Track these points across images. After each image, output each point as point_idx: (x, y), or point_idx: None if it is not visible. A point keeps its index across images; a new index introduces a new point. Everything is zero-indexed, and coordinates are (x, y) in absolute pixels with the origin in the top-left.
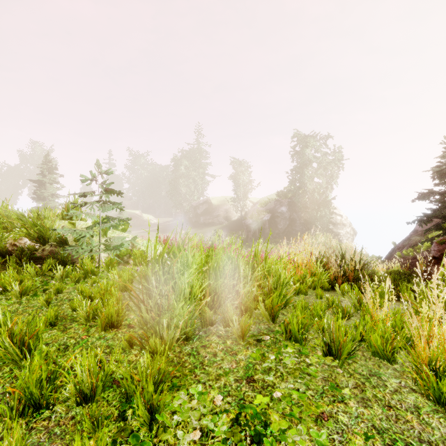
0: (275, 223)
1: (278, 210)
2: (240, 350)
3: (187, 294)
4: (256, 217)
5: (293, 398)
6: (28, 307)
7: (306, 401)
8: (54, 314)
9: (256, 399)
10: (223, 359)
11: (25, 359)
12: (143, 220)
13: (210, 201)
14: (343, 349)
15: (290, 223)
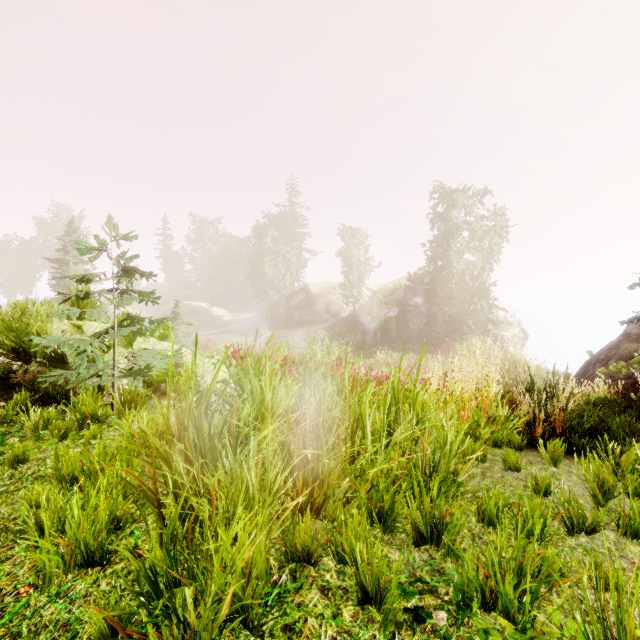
0: (406, 321)
1: (410, 301)
2: None
3: (255, 491)
4: (376, 313)
5: None
6: None
7: None
8: None
9: None
10: None
11: None
12: (212, 316)
13: (309, 288)
14: None
15: (429, 321)
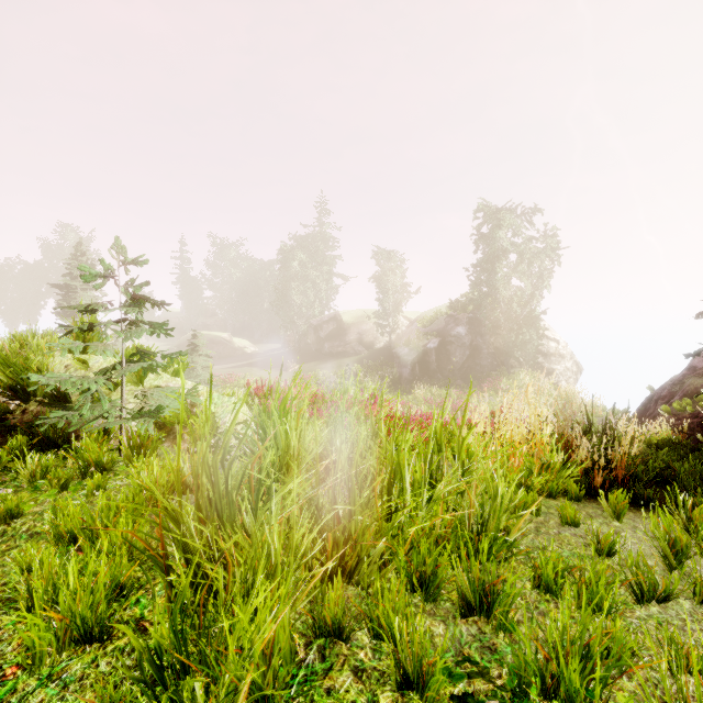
0: (447, 353)
1: (451, 331)
2: None
3: (278, 555)
4: (415, 344)
5: None
6: None
7: None
8: None
9: None
10: None
11: None
12: (234, 348)
13: (340, 317)
14: None
15: (472, 353)
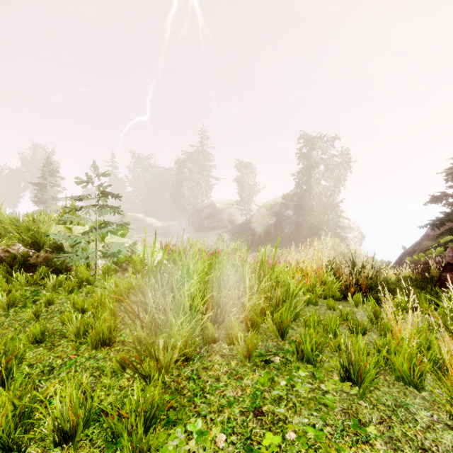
0: (281, 227)
1: (284, 213)
2: (246, 374)
3: (187, 308)
4: (261, 221)
5: (309, 438)
6: (15, 321)
7: (324, 441)
8: (40, 330)
9: (265, 439)
10: (227, 384)
11: (2, 385)
12: (147, 224)
13: (215, 204)
14: (365, 375)
15: (297, 227)
